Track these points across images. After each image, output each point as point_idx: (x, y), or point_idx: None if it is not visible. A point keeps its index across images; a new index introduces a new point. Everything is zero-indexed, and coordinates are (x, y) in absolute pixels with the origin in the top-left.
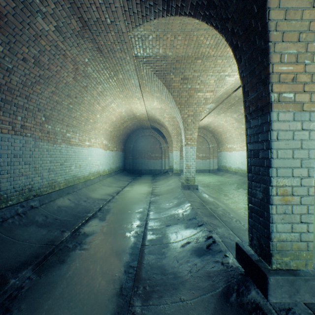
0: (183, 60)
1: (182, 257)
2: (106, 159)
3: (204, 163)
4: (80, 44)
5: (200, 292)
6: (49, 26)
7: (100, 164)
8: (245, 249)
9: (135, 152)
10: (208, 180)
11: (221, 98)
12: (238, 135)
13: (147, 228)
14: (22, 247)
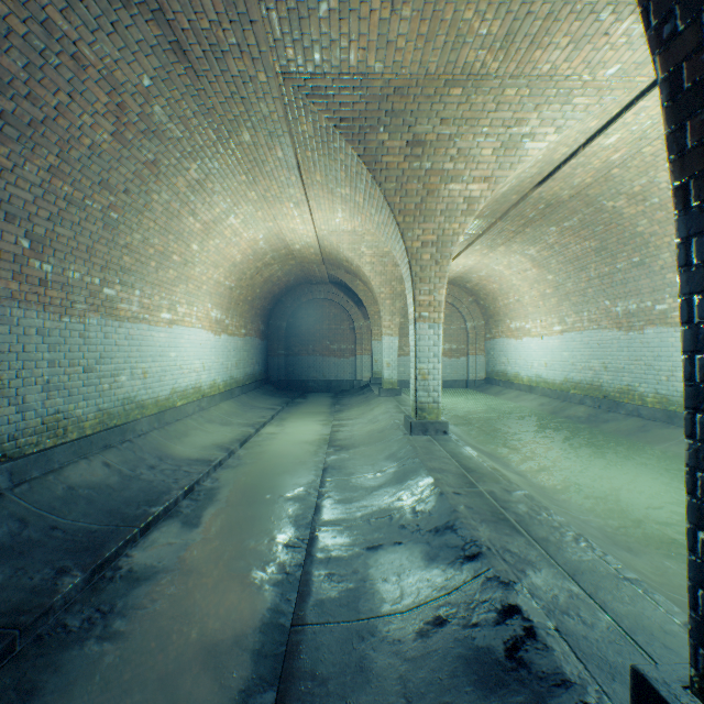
0: (413, 89)
1: (424, 684)
2: (219, 357)
3: (453, 366)
4: (122, 26)
5: None
6: None
7: (202, 369)
8: None
9: (291, 339)
10: (467, 406)
11: (502, 205)
12: (539, 299)
13: (314, 557)
14: None
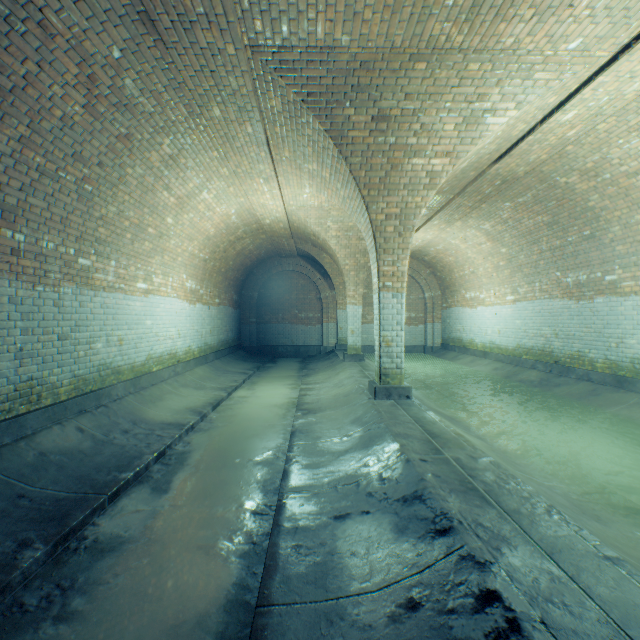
0: (379, 63)
1: None
2: (194, 324)
3: (412, 333)
4: None
5: None
6: None
7: (177, 336)
8: None
9: (262, 308)
10: (425, 370)
11: (461, 181)
12: (493, 271)
13: (281, 527)
14: None
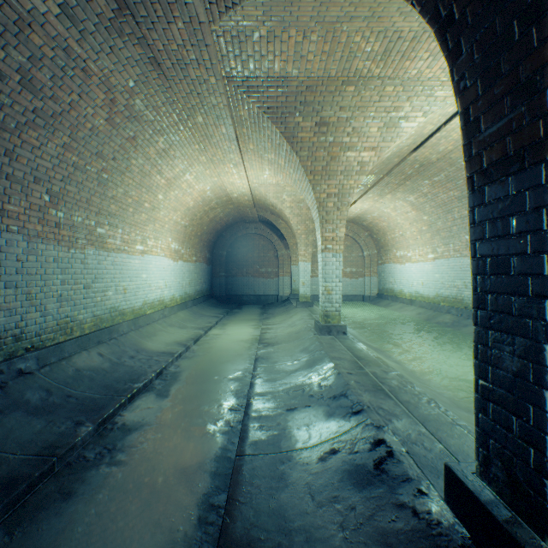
0: (319, 87)
1: (322, 486)
2: (177, 277)
3: (353, 284)
4: (117, 48)
5: None
6: (48, 4)
7: (164, 286)
8: (472, 484)
9: (230, 264)
10: (363, 315)
11: (387, 165)
12: (417, 234)
13: (250, 415)
14: None
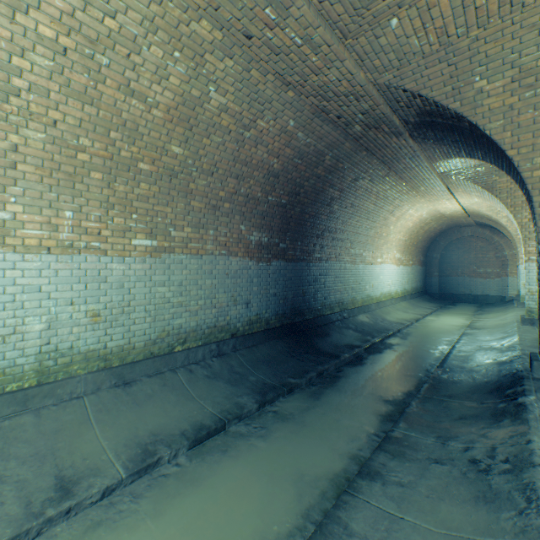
0: None
1: (483, 365)
2: (398, 278)
3: None
4: (384, 181)
5: (487, 375)
6: (365, 182)
7: (391, 284)
8: (532, 354)
9: (443, 265)
10: None
11: None
12: None
13: (453, 349)
14: (351, 339)
